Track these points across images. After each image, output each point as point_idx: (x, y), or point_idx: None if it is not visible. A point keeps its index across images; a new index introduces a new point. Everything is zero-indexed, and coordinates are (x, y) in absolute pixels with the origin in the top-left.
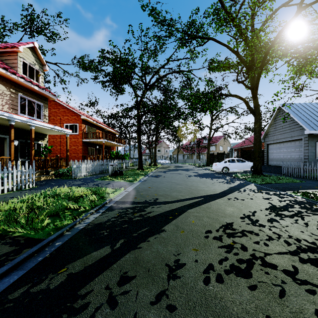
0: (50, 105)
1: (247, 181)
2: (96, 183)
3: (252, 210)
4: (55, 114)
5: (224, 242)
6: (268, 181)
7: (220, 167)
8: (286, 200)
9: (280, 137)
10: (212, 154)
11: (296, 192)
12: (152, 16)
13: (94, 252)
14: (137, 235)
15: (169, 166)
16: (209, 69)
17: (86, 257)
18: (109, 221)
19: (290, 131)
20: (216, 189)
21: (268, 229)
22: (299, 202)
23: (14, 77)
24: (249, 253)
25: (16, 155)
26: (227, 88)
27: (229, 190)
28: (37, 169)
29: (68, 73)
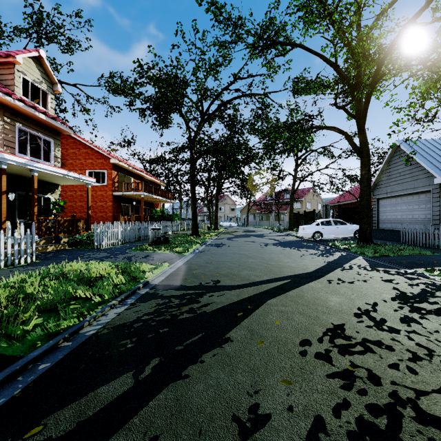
0: (67, 143)
1: (352, 252)
2: (128, 255)
3: (370, 302)
4: (74, 156)
5: (336, 365)
6: (383, 253)
7: (309, 231)
8: (419, 283)
9: (397, 188)
10: (296, 214)
11: (432, 270)
12: (212, 12)
13: (102, 386)
14: (183, 349)
15: (236, 231)
16: (293, 92)
17: (86, 399)
18: (138, 320)
19: (412, 180)
20: (308, 265)
21: (406, 337)
22: (440, 287)
23: (9, 100)
24: (387, 391)
25: (12, 214)
26: (321, 116)
27: (327, 267)
28: (42, 235)
29: (93, 98)
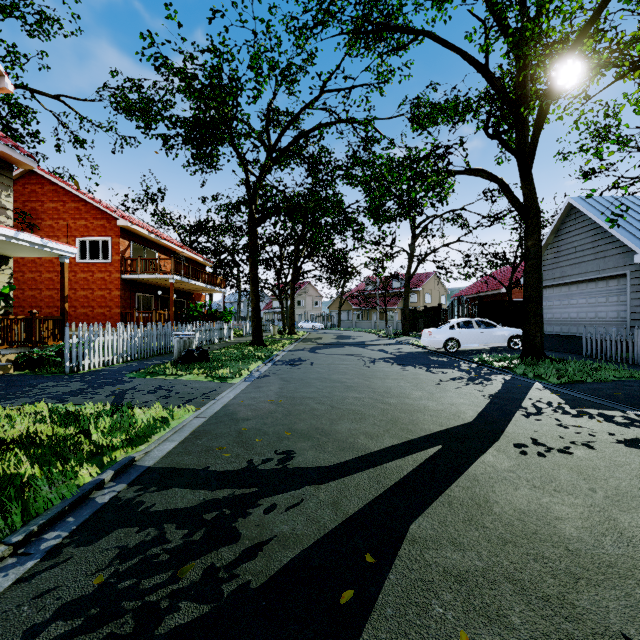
0: (44, 192)
1: (517, 374)
2: (122, 387)
3: None
4: (55, 215)
5: None
6: (574, 376)
7: (440, 338)
8: None
9: (571, 271)
10: (413, 311)
11: None
12: None
13: None
14: None
15: (323, 336)
16: (412, 120)
17: None
18: None
19: (595, 259)
20: (459, 405)
21: None
22: None
23: None
24: None
25: None
26: (463, 149)
27: (495, 408)
28: None
29: (90, 121)
